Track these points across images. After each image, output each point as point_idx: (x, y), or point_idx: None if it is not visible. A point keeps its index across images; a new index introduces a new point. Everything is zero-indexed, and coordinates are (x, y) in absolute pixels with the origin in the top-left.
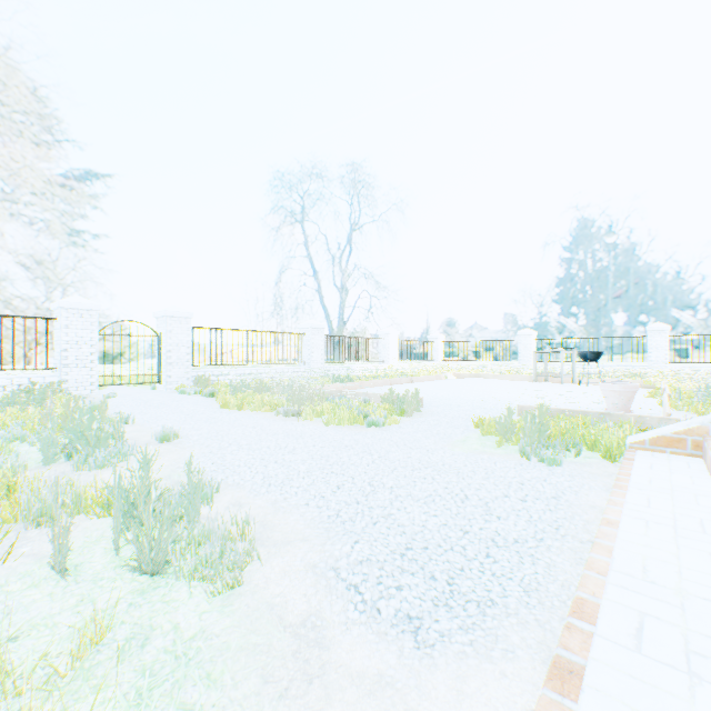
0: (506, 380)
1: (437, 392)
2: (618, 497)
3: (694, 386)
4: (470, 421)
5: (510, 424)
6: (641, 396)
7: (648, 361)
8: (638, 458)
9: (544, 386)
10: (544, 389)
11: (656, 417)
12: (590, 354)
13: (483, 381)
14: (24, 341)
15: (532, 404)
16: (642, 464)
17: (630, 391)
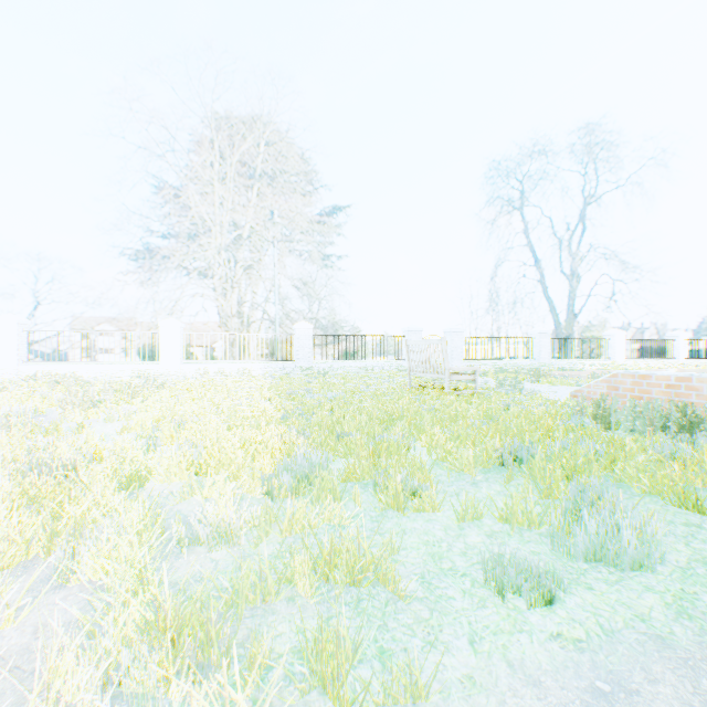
0: None
1: None
2: None
3: None
4: None
5: None
6: None
7: None
8: None
9: None
10: None
11: None
12: None
13: None
14: (394, 347)
15: None
16: None
17: None
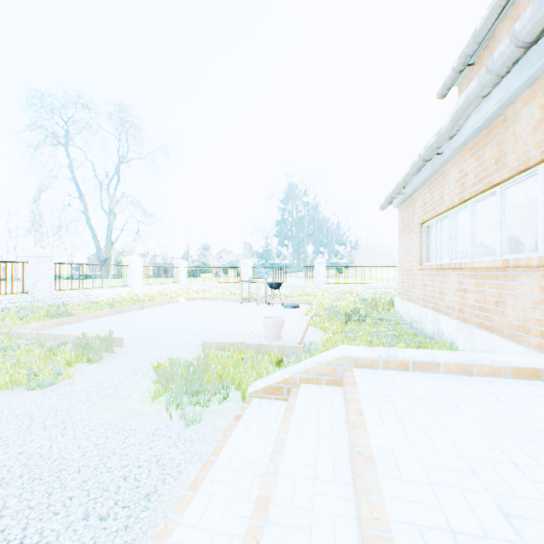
0: (224, 301)
1: (151, 324)
2: (179, 511)
3: (327, 307)
4: (157, 362)
5: (173, 374)
6: (301, 314)
7: (315, 282)
8: (247, 413)
9: (246, 308)
10: (243, 312)
11: (291, 345)
12: (275, 284)
13: (205, 305)
14: None
15: (221, 334)
16: (243, 425)
17: (280, 324)
